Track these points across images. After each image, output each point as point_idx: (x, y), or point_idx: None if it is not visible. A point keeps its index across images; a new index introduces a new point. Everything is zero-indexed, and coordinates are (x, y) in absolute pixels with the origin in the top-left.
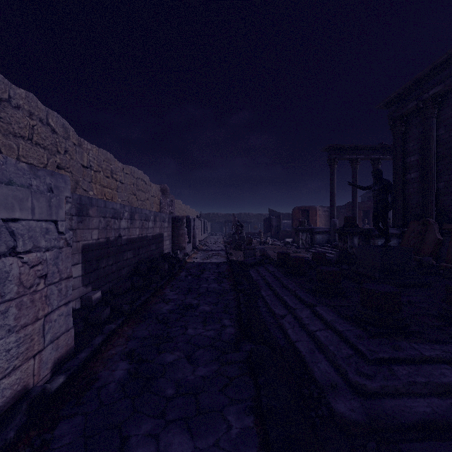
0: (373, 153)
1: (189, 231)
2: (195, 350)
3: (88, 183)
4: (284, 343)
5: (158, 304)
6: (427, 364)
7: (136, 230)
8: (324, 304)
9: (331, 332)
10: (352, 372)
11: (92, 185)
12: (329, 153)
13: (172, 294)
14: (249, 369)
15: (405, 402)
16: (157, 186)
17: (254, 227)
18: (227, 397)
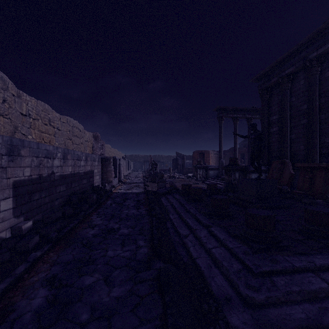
0: (247, 113)
1: (116, 168)
2: (112, 271)
3: (27, 128)
4: (187, 260)
5: (85, 229)
6: (298, 273)
7: (69, 168)
8: (217, 225)
9: (224, 249)
10: (243, 286)
11: (31, 130)
12: (218, 112)
13: (98, 220)
14: (158, 286)
15: (285, 310)
16: (90, 133)
17: (166, 165)
18: (137, 318)
